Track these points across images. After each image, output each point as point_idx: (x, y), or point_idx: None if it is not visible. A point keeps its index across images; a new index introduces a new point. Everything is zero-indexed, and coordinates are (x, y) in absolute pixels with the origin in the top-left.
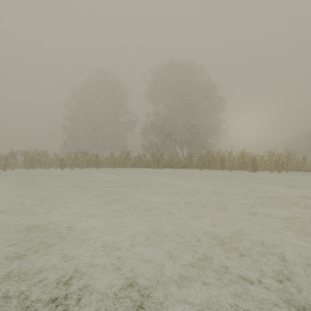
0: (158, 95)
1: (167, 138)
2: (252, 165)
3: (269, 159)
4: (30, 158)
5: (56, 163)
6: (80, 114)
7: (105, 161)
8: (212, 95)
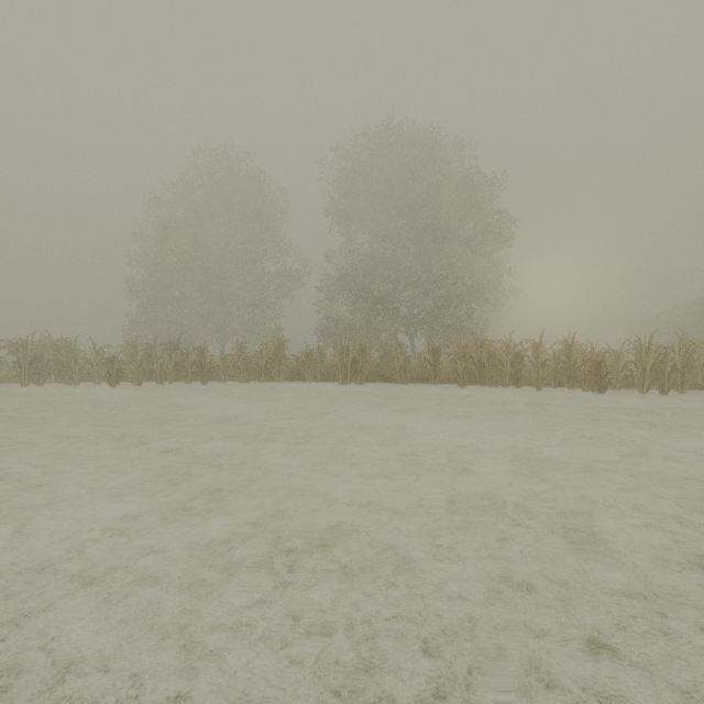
0: (355, 208)
1: (378, 309)
2: (594, 376)
3: (639, 359)
4: (32, 358)
5: (98, 369)
6: (169, 253)
7: (222, 364)
8: (483, 208)
